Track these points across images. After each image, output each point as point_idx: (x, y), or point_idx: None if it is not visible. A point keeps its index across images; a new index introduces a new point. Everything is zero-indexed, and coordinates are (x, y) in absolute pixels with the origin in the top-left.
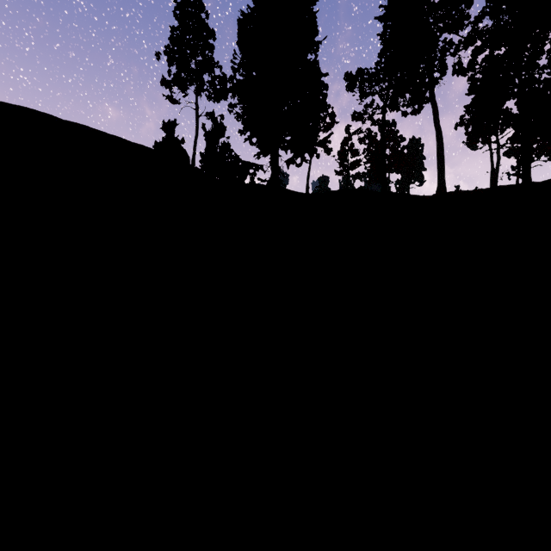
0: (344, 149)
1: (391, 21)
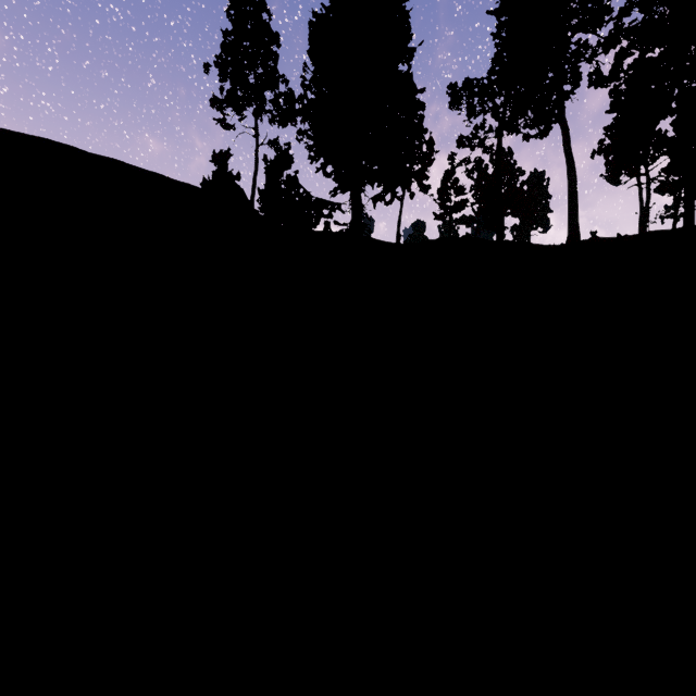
0: (446, 186)
1: (509, 16)
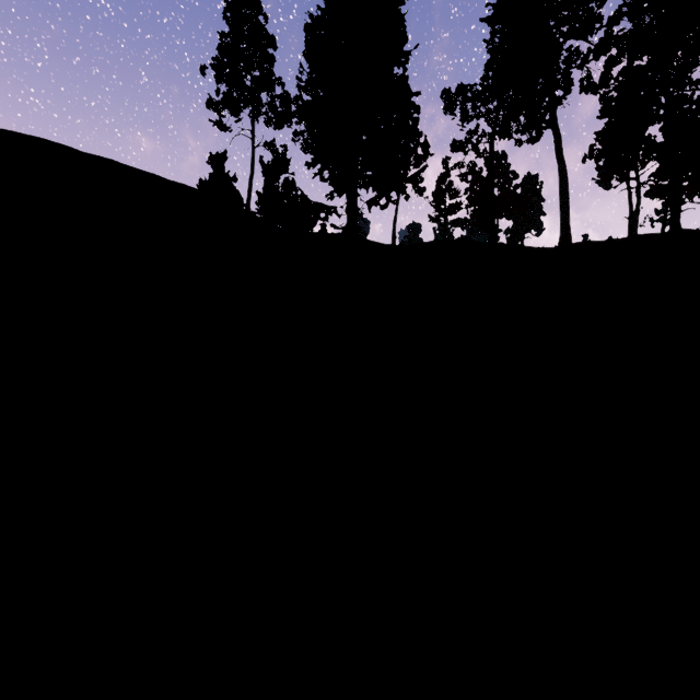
0: (441, 188)
1: (501, 24)
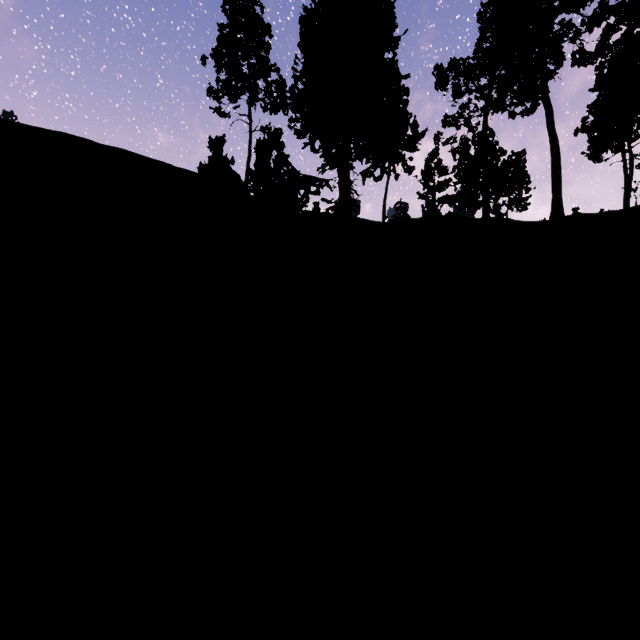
0: (430, 166)
1: None
